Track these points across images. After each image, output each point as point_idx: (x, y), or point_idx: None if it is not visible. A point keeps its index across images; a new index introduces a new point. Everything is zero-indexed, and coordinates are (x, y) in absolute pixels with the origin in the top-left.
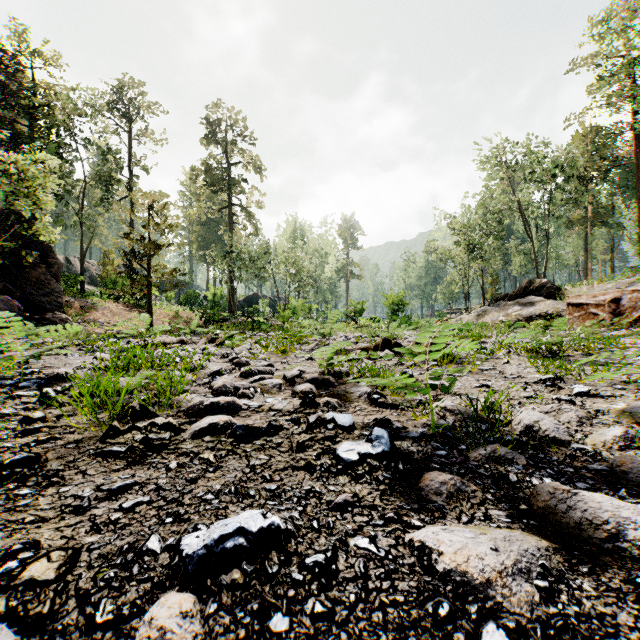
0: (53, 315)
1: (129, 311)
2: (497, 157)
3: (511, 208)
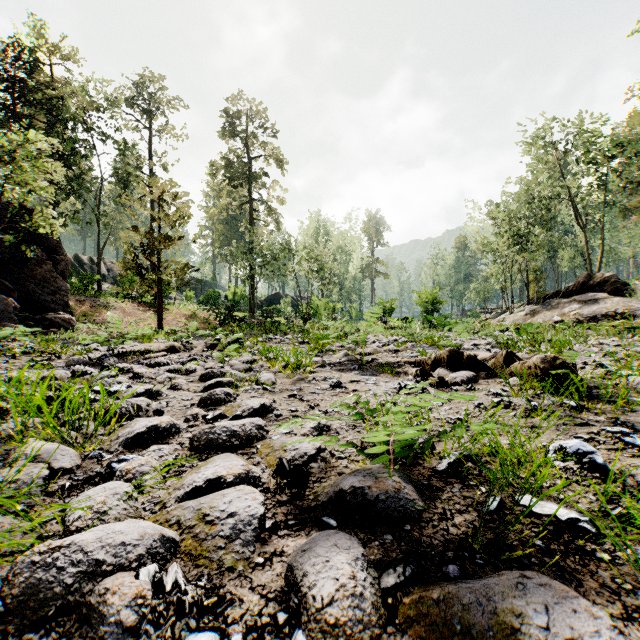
0: (55, 315)
1: (143, 311)
2: (543, 138)
3: (559, 195)
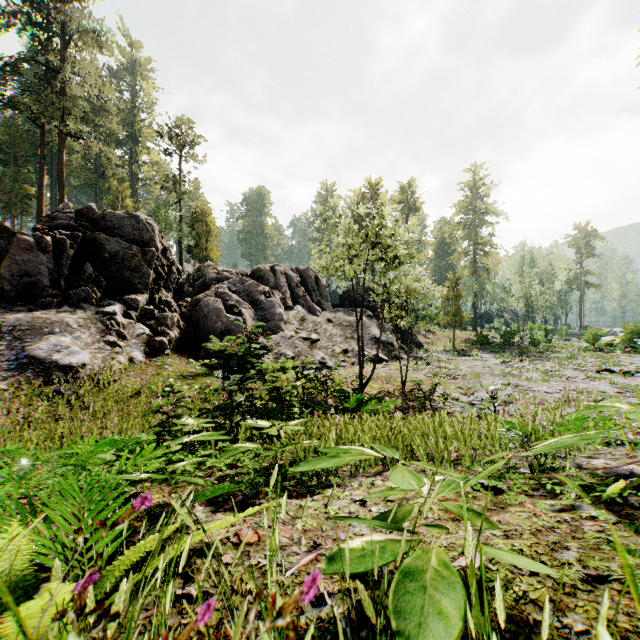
0: (416, 341)
1: (427, 334)
2: None
3: None
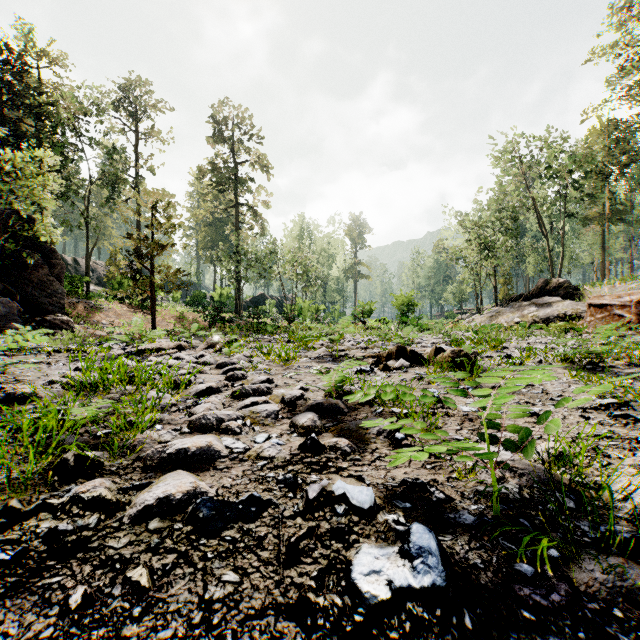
0: (54, 317)
1: (134, 312)
2: (510, 153)
3: (525, 205)
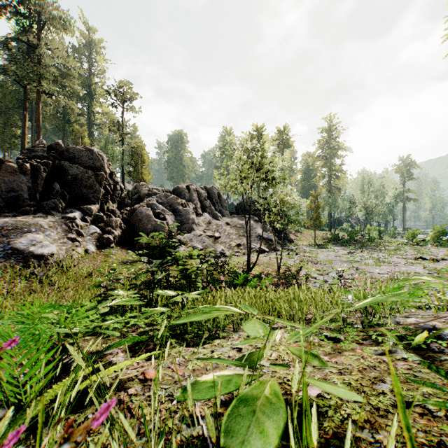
0: (288, 238)
1: (296, 233)
2: None
3: None
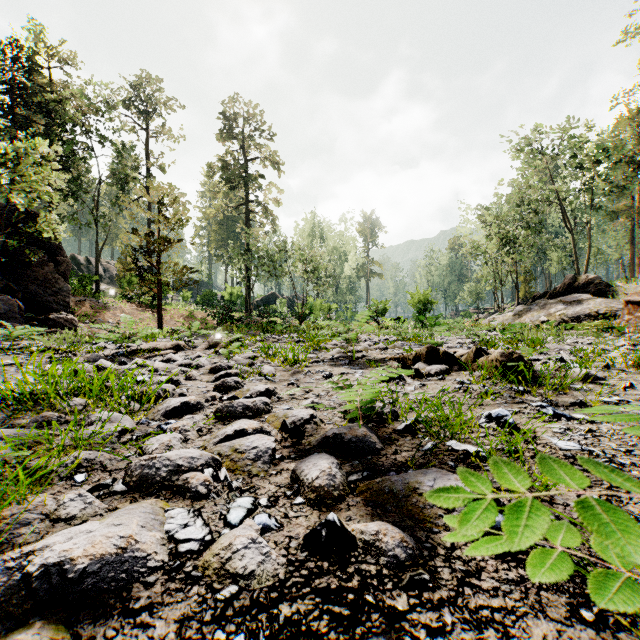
0: (58, 315)
1: (142, 311)
2: (532, 143)
3: (548, 198)
